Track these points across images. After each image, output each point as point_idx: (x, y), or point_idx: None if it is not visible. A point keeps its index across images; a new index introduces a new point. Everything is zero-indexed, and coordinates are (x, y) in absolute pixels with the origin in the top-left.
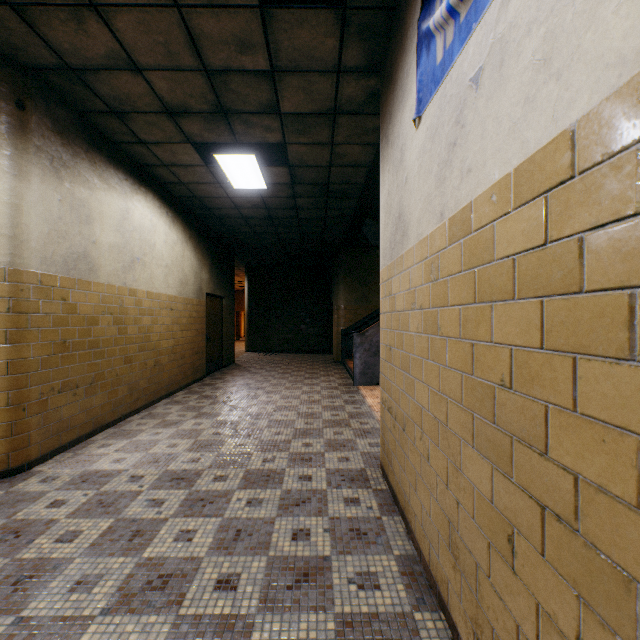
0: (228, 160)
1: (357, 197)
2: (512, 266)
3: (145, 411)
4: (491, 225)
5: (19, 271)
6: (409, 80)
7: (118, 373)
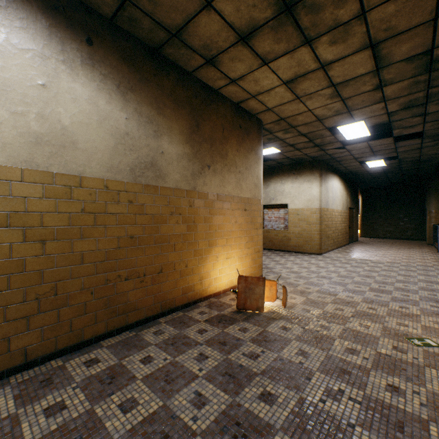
0: (370, 162)
1: (438, 160)
2: None
3: (336, 250)
4: None
5: (321, 208)
6: None
7: (331, 235)
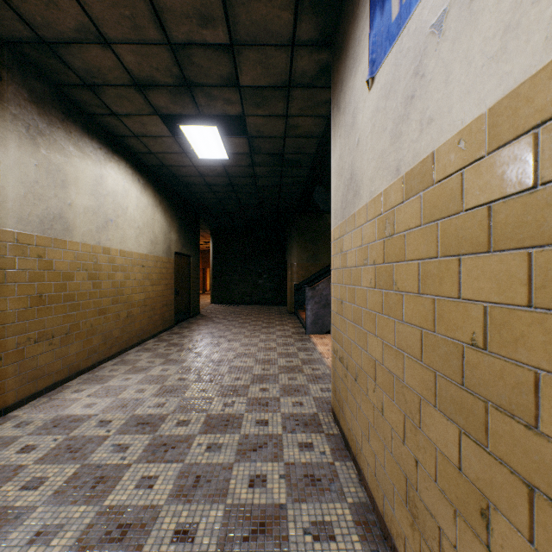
0: (193, 131)
1: (309, 166)
2: (487, 215)
3: (118, 358)
4: (458, 173)
5: None
6: (361, 45)
7: (92, 324)
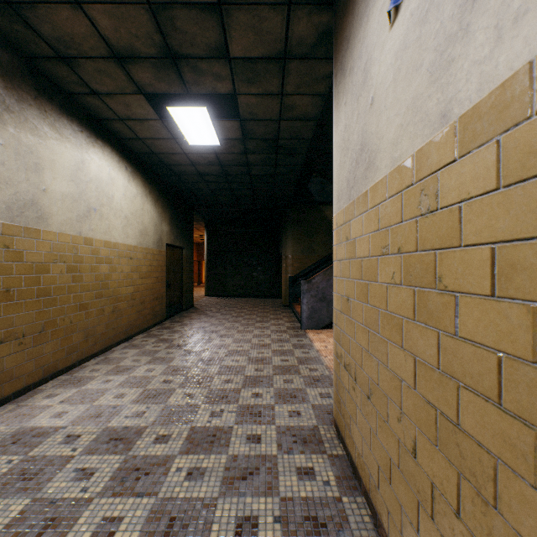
0: (181, 113)
1: (305, 153)
2: None
3: (102, 356)
4: None
5: None
6: None
7: (72, 320)
